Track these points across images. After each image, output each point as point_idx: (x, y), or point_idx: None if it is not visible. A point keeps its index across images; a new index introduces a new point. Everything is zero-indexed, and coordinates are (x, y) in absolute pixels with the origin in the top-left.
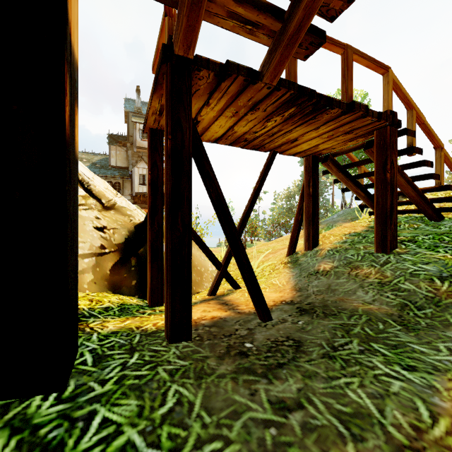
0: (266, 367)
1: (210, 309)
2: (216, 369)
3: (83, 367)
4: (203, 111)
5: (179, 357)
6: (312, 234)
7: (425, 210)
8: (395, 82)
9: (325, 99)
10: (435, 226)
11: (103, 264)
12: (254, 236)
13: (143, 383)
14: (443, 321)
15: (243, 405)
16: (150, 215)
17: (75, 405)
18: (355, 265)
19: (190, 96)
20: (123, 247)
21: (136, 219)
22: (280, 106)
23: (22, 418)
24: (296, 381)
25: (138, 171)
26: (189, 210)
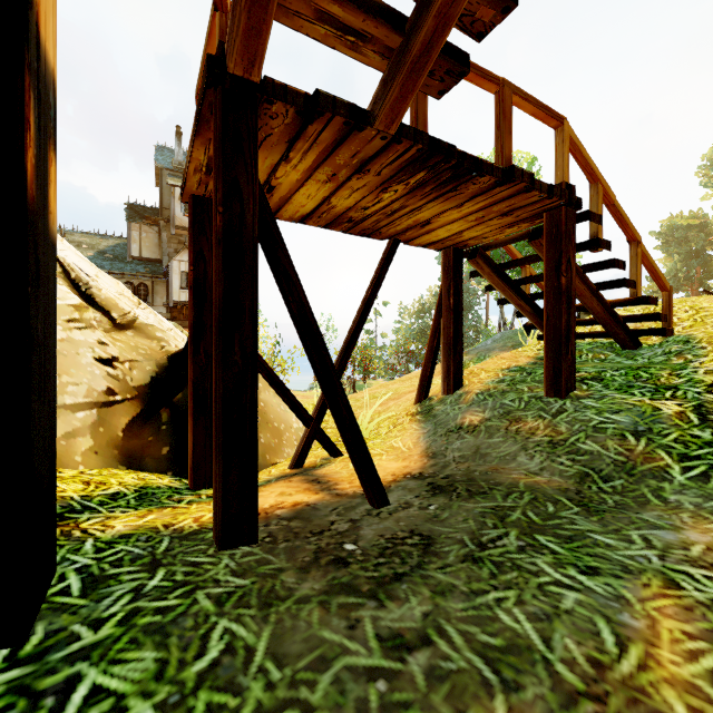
0: (376, 581)
1: (292, 491)
2: (295, 589)
3: (63, 599)
4: (279, 170)
5: (234, 572)
6: (453, 368)
7: (616, 333)
8: (573, 140)
9: (471, 161)
10: (629, 356)
11: (111, 421)
12: (368, 373)
13: (168, 621)
14: (638, 498)
15: (335, 646)
16: (193, 338)
17: (42, 667)
18: (516, 417)
19: (255, 144)
20: (148, 392)
21: (172, 346)
22: (402, 168)
23: None
24: (421, 600)
25: (178, 266)
26: (254, 331)
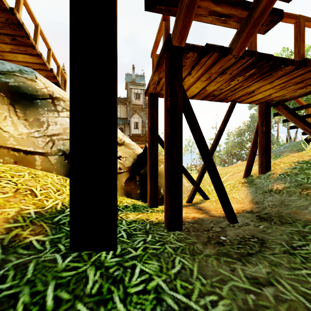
0: (239, 254)
1: (190, 212)
2: (203, 251)
3: (122, 239)
4: (185, 79)
5: (176, 240)
6: (265, 161)
7: None
8: None
9: (281, 60)
10: None
11: (120, 179)
12: None
13: (158, 253)
14: None
15: (227, 276)
16: (150, 148)
17: (123, 259)
18: (306, 187)
19: (181, 71)
20: (131, 169)
21: (137, 151)
22: (242, 69)
23: (99, 262)
24: (264, 266)
25: (133, 120)
26: (181, 146)
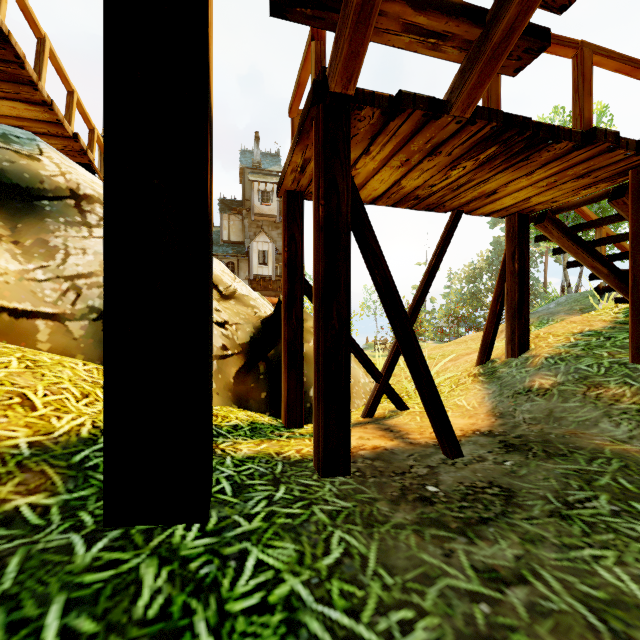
0: (463, 521)
1: (369, 436)
2: (390, 517)
3: (223, 497)
4: (359, 162)
5: (337, 495)
6: (518, 332)
7: None
8: None
9: (547, 130)
10: None
11: (225, 370)
12: (418, 336)
13: (297, 524)
14: None
15: (435, 568)
16: (287, 305)
17: (222, 540)
18: (595, 382)
19: (348, 145)
20: (249, 348)
21: (262, 312)
22: (473, 146)
23: (168, 547)
24: (511, 544)
25: (256, 246)
26: (347, 300)
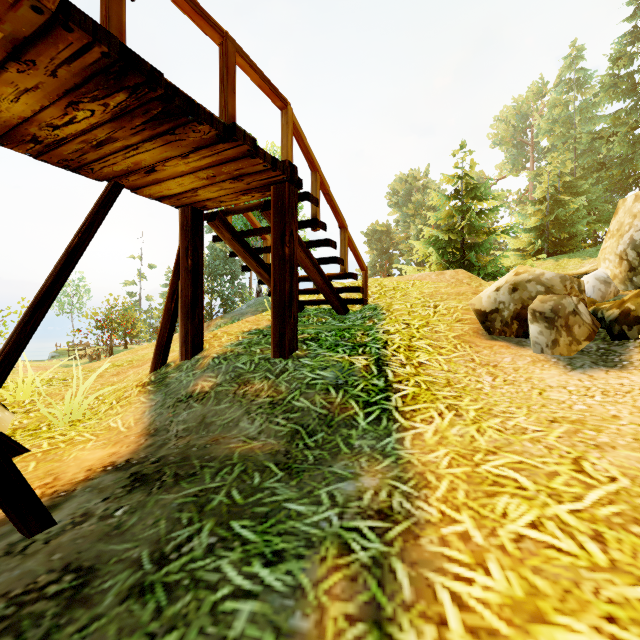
0: None
1: None
2: None
3: None
4: None
5: None
6: (192, 332)
7: (332, 301)
8: (296, 126)
9: (185, 100)
10: (341, 320)
11: None
12: (131, 337)
13: None
14: (333, 449)
15: None
16: None
17: None
18: (245, 379)
19: None
20: None
21: None
22: (88, 76)
23: None
24: None
25: None
26: None
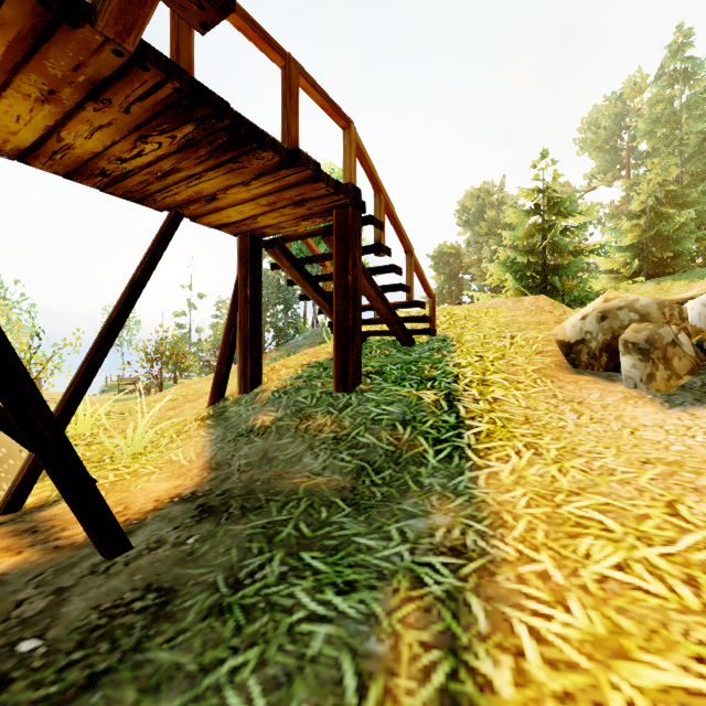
0: (47, 705)
1: None
2: None
3: None
4: None
5: None
6: (251, 365)
7: (397, 332)
8: (359, 146)
9: (250, 129)
10: (407, 352)
11: None
12: (181, 371)
13: None
14: (401, 486)
15: None
16: None
17: None
18: (307, 414)
19: None
20: None
21: None
22: (159, 110)
23: None
24: None
25: None
26: None
